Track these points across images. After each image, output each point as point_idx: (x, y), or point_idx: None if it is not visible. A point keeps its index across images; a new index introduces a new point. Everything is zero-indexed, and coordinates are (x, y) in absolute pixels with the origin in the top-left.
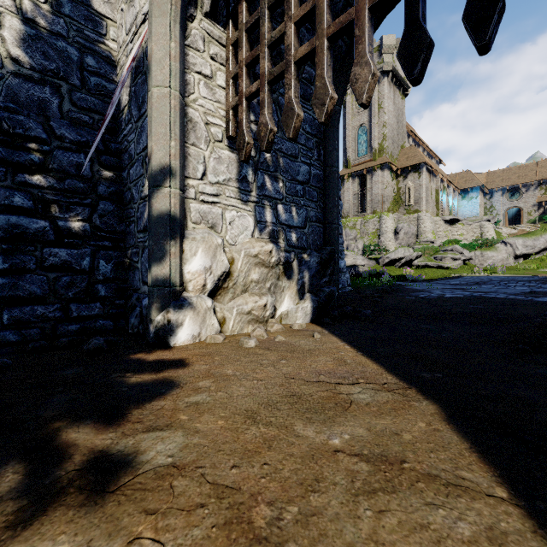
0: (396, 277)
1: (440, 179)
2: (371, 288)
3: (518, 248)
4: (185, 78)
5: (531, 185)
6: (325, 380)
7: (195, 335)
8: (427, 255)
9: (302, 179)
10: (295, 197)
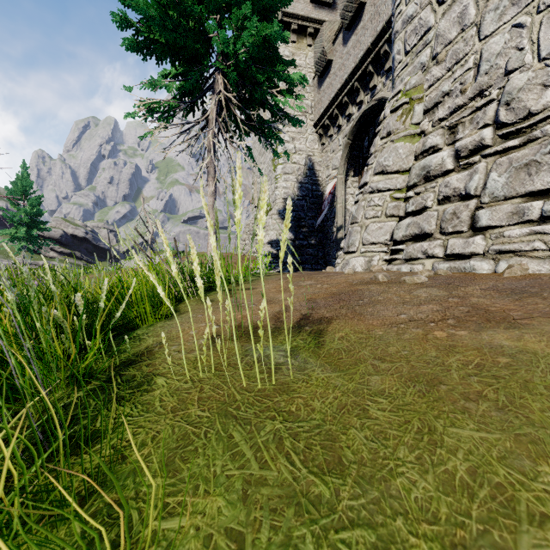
0: None
1: None
2: None
3: None
4: (346, 197)
5: None
6: None
7: None
8: None
9: None
10: None
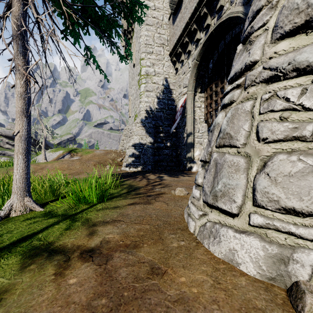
0: None
1: None
2: None
3: None
4: (194, 109)
5: None
6: None
7: (196, 169)
8: None
9: None
10: None
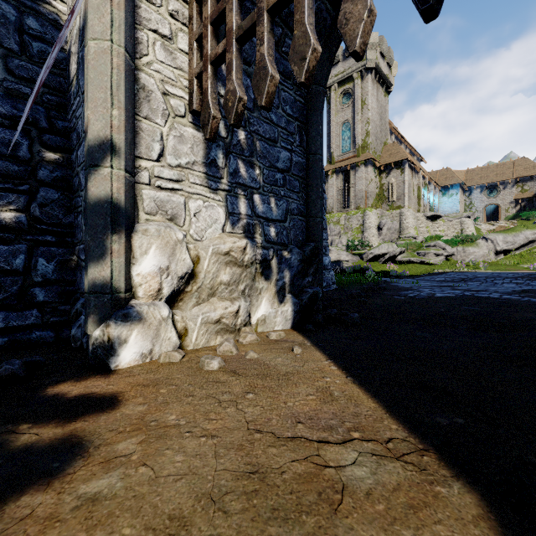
0: (380, 273)
1: (422, 176)
2: (356, 285)
3: (499, 244)
4: (135, 35)
5: (508, 183)
6: (304, 435)
7: (145, 353)
8: (410, 251)
9: (283, 167)
10: (274, 186)
